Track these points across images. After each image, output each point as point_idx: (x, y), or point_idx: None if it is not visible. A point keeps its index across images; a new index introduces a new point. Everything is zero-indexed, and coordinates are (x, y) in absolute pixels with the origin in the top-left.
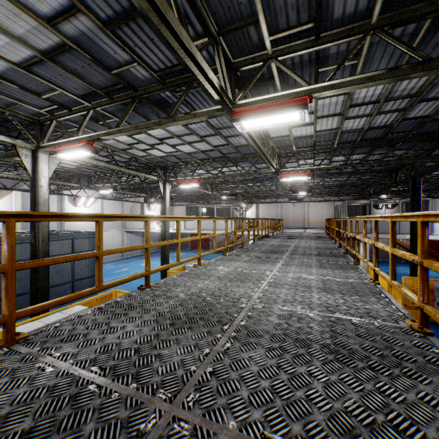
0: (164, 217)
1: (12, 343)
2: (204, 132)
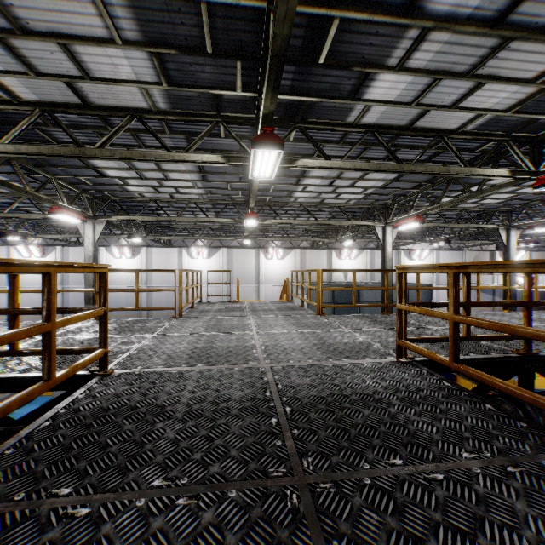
0: None
1: (387, 314)
2: None
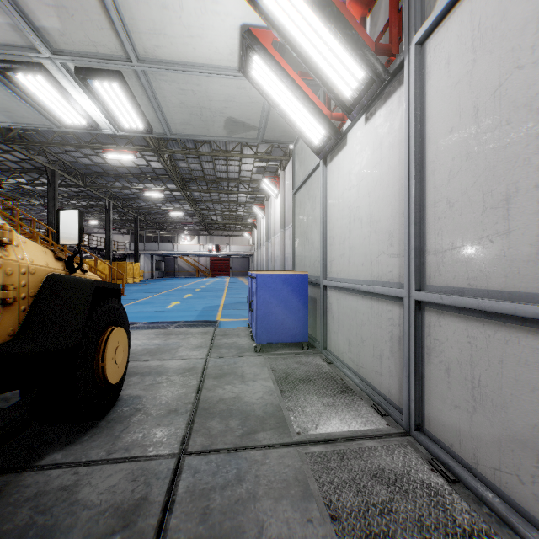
0: None
1: None
2: None
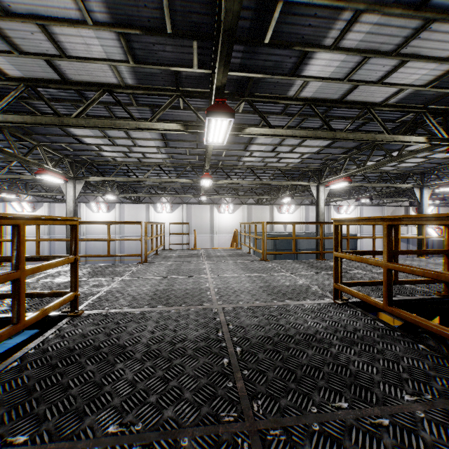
0: None
1: (322, 259)
2: None
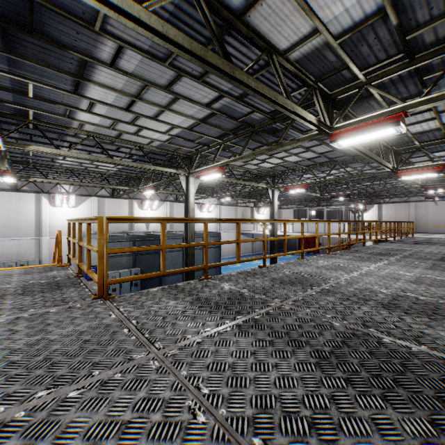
0: (275, 220)
1: (207, 278)
2: (309, 144)
